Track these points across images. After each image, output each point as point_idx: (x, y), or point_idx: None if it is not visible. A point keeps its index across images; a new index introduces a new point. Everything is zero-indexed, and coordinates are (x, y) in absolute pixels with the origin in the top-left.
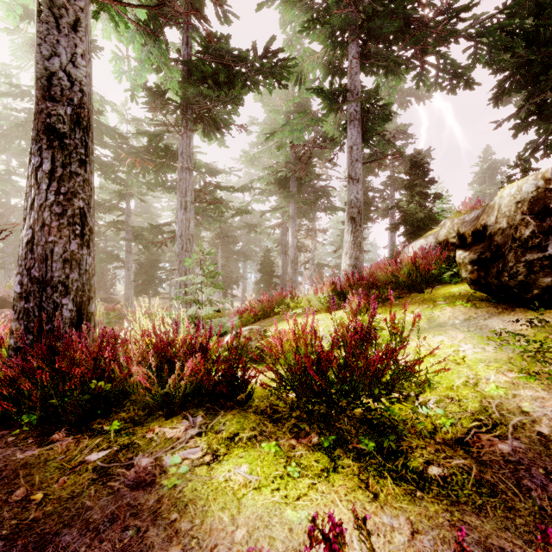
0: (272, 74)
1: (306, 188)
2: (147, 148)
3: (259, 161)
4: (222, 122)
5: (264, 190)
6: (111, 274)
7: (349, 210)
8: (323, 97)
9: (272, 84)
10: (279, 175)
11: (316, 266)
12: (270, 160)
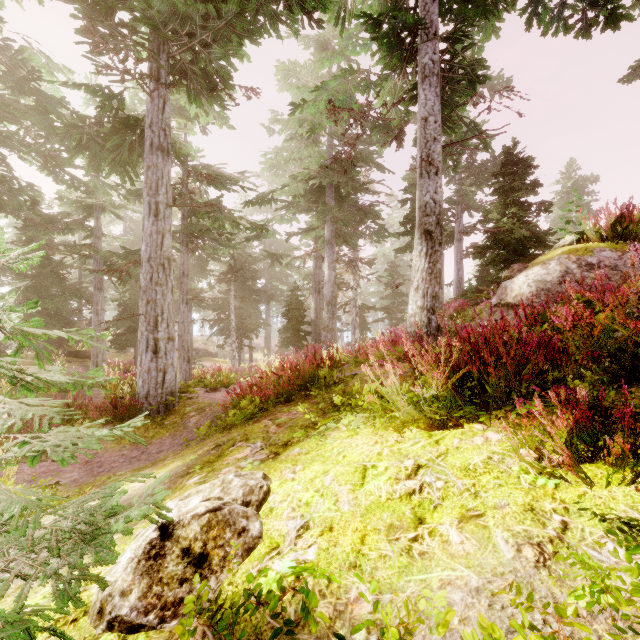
0: (299, 0)
1: (346, 207)
2: (98, 119)
3: (284, 170)
4: (217, 76)
5: (290, 202)
6: (86, 319)
7: (423, 219)
8: (381, 37)
9: (298, 19)
10: (311, 183)
11: (358, 308)
12: (299, 170)
